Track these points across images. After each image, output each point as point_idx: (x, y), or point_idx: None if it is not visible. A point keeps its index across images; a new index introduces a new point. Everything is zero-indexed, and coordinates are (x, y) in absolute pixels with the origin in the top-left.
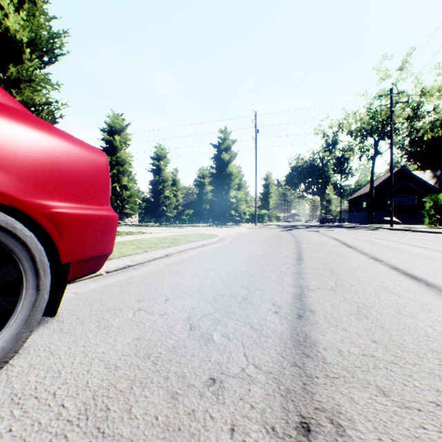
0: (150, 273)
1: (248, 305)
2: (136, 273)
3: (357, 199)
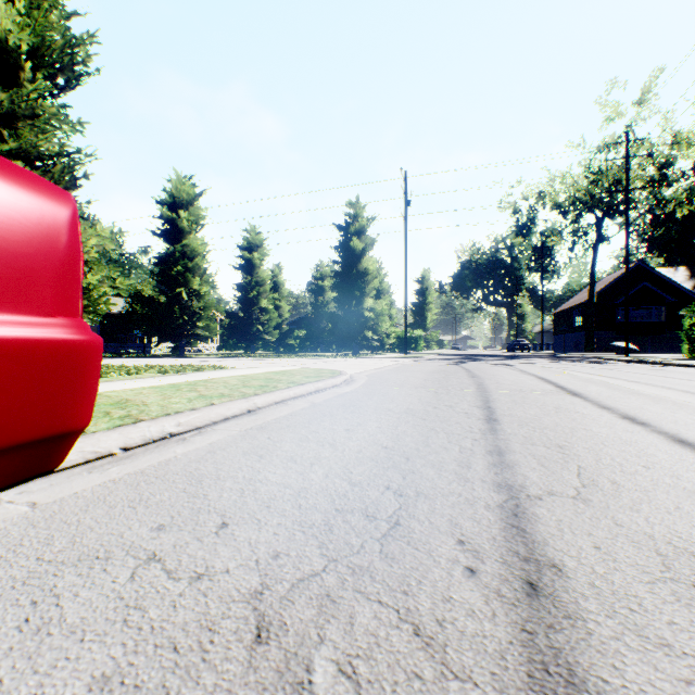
0: (209, 450)
1: (403, 546)
2: (181, 450)
3: (567, 313)
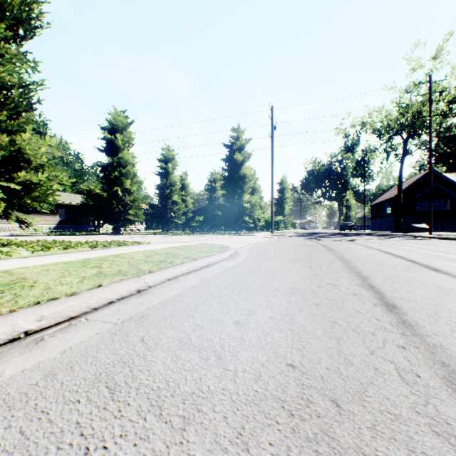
0: (49, 371)
1: None
2: (12, 370)
3: (381, 205)
